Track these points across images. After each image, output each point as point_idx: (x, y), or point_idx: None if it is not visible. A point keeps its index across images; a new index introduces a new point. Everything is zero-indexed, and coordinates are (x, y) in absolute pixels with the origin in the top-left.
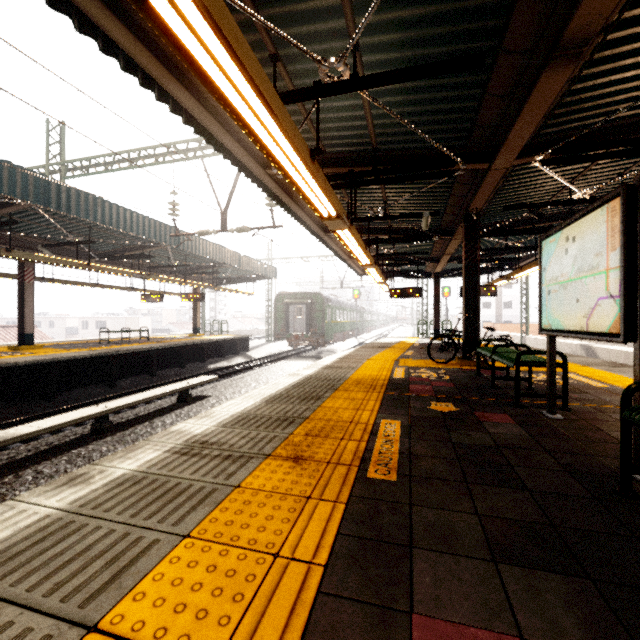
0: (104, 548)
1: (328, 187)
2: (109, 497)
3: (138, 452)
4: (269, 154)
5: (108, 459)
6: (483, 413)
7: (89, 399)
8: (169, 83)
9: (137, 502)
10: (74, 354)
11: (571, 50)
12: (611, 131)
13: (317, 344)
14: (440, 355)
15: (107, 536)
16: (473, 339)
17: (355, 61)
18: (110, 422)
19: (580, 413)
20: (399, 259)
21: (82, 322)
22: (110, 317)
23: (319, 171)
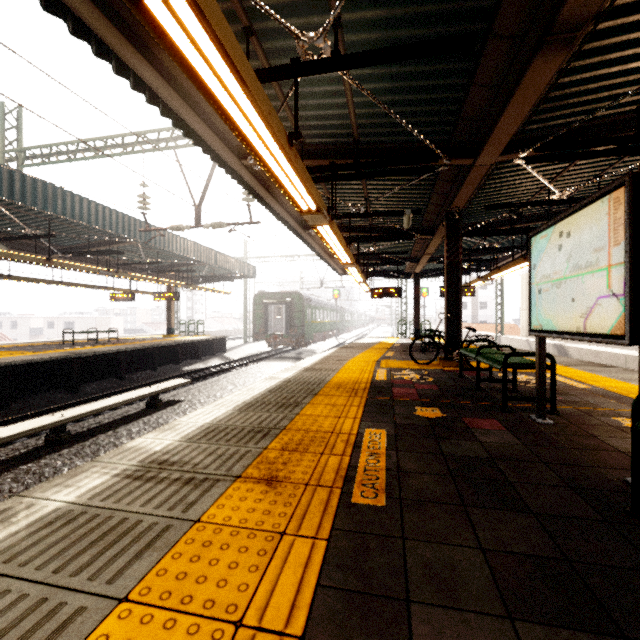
0: (6, 625)
1: (307, 177)
2: (31, 543)
3: (81, 477)
4: (241, 135)
5: (41, 488)
6: (471, 419)
7: (48, 406)
8: (128, 54)
9: (66, 549)
10: (31, 357)
11: (565, 34)
12: (593, 129)
13: (297, 344)
14: (421, 355)
15: (15, 605)
16: (455, 339)
17: (337, 38)
18: (68, 432)
19: (569, 417)
20: (379, 259)
21: (48, 322)
22: (79, 317)
23: (297, 158)
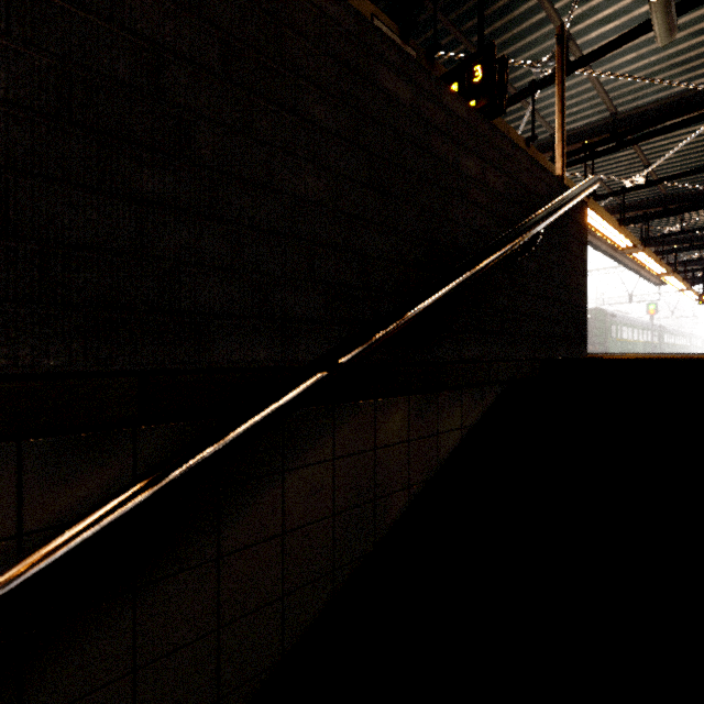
0: None
1: (627, 234)
2: None
3: None
4: (595, 230)
5: None
6: None
7: None
8: None
9: None
10: None
11: None
12: None
13: None
14: None
15: None
16: None
17: (647, 174)
18: None
19: None
20: None
21: None
22: None
23: (622, 229)
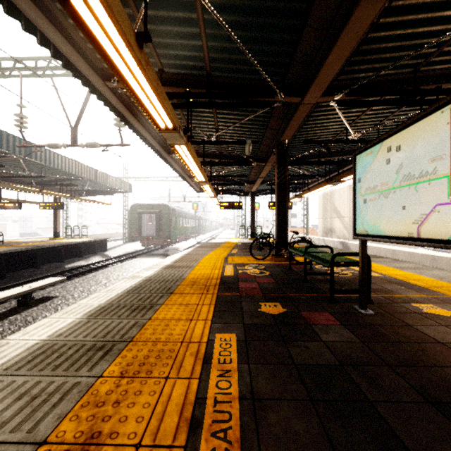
0: None
1: (162, 91)
2: None
3: None
4: (78, 19)
5: None
6: (309, 313)
7: None
8: None
9: None
10: None
11: None
12: (385, 83)
13: (165, 244)
14: (257, 252)
15: None
16: (283, 240)
17: None
18: None
19: (381, 305)
20: (226, 180)
21: None
22: None
23: (150, 66)
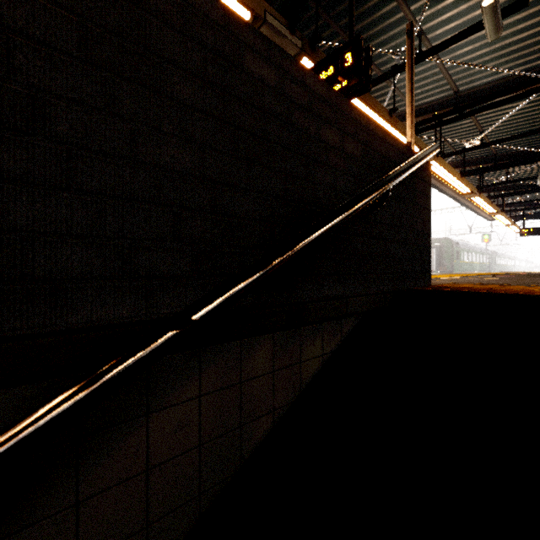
0: None
1: (467, 183)
2: None
3: None
4: (443, 180)
5: None
6: None
7: None
8: None
9: None
10: None
11: None
12: None
13: None
14: None
15: None
16: None
17: (481, 138)
18: None
19: None
20: (529, 204)
21: None
22: None
23: (463, 179)
